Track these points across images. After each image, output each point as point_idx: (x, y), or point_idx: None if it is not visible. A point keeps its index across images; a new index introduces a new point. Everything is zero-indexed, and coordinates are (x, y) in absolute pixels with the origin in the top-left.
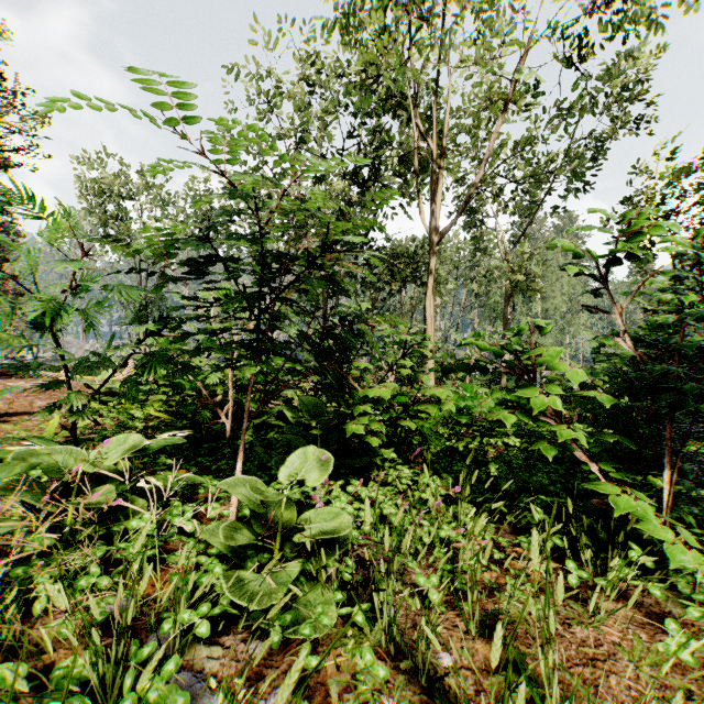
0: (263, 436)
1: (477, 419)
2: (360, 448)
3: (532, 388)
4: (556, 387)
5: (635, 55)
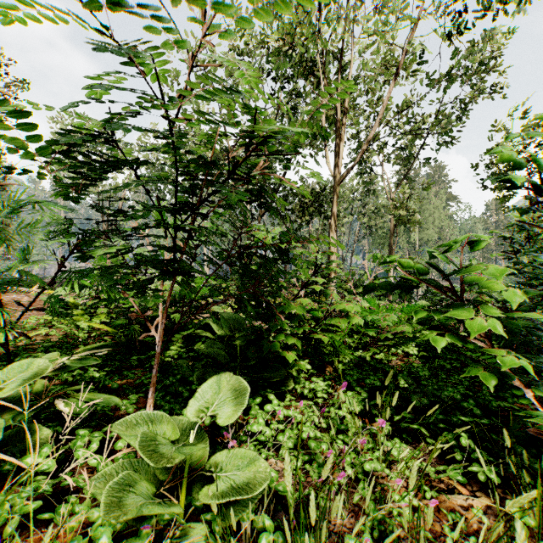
0: (191, 345)
1: (382, 331)
2: (277, 361)
3: (462, 310)
4: (486, 309)
5: (500, 30)
